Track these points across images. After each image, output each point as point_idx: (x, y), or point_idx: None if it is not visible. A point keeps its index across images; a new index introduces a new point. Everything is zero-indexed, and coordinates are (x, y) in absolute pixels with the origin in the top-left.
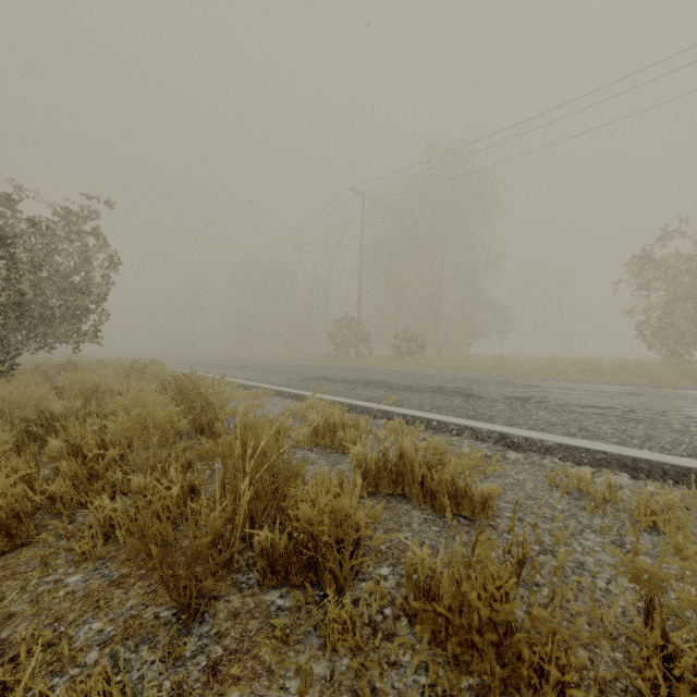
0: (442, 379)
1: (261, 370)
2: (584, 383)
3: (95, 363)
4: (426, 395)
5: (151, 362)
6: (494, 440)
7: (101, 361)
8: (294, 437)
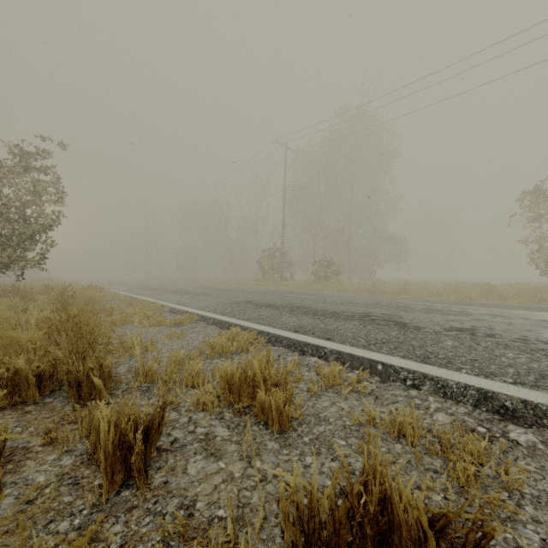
0: (364, 304)
1: (195, 294)
2: (508, 309)
3: (41, 287)
4: (356, 324)
5: (90, 286)
6: (473, 401)
7: (47, 285)
8: (200, 395)
